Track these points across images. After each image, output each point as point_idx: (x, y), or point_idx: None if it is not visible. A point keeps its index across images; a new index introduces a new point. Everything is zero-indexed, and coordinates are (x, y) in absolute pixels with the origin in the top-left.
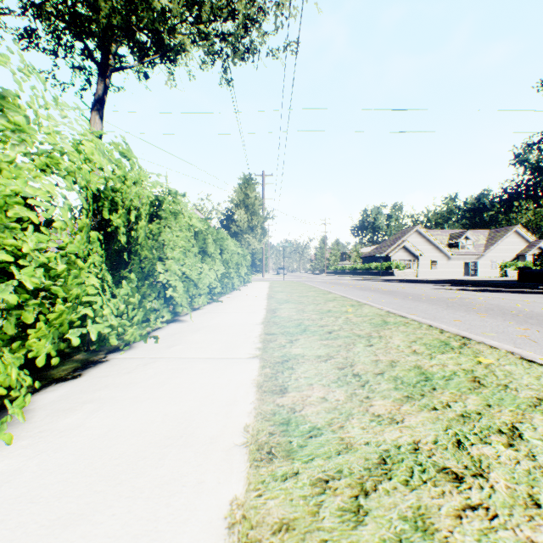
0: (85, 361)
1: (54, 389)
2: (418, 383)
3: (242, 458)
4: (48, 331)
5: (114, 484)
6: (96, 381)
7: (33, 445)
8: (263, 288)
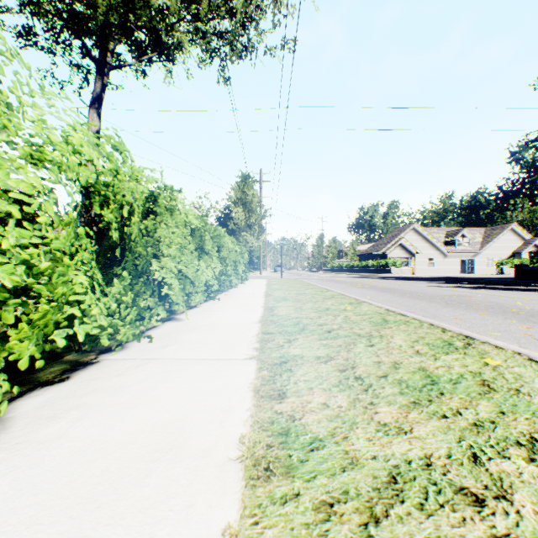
0: (74, 362)
1: (39, 393)
2: (424, 386)
3: (236, 475)
4: (31, 332)
5: (93, 509)
6: (84, 384)
7: (8, 459)
8: (261, 285)
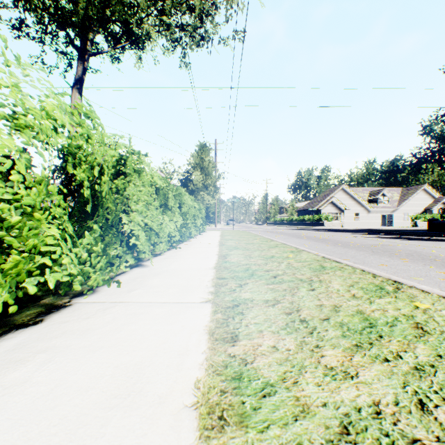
0: (49, 305)
1: (13, 336)
2: (364, 329)
3: (191, 425)
4: (4, 281)
5: None
6: (55, 327)
7: None
8: (215, 236)
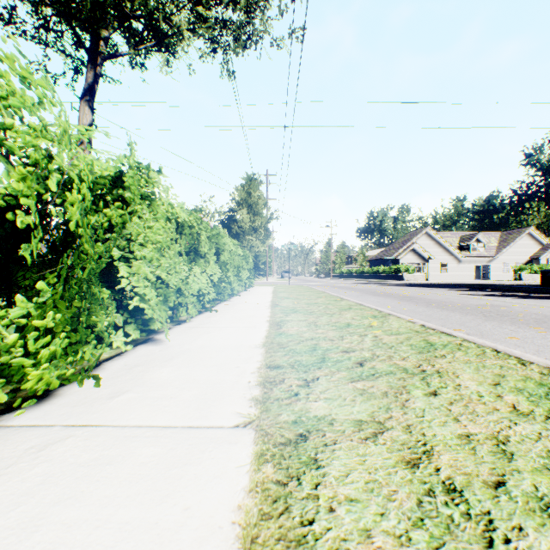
0: None
1: None
2: None
3: None
4: None
5: None
6: None
7: None
8: (266, 293)
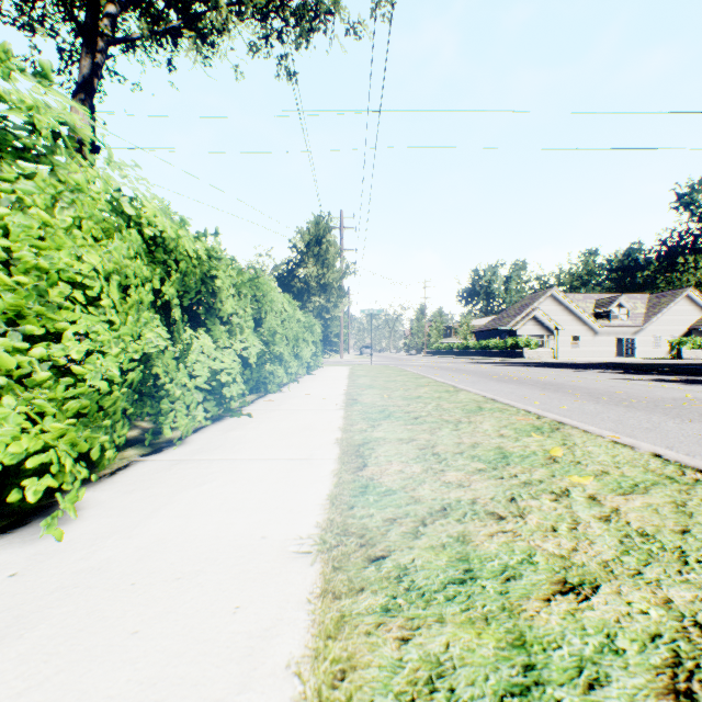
0: None
1: None
2: None
3: None
4: None
5: None
6: None
7: None
8: (339, 377)
